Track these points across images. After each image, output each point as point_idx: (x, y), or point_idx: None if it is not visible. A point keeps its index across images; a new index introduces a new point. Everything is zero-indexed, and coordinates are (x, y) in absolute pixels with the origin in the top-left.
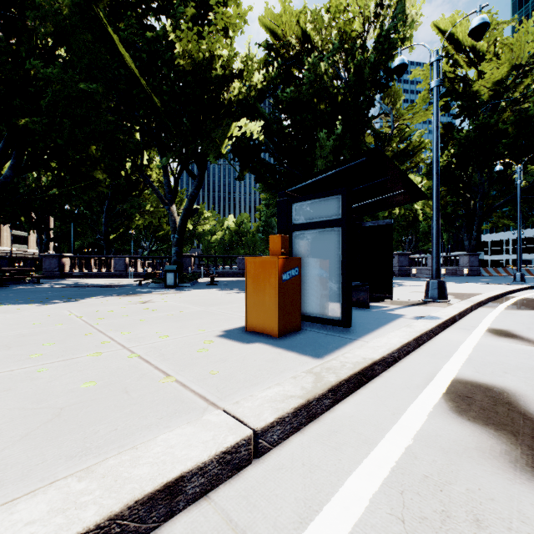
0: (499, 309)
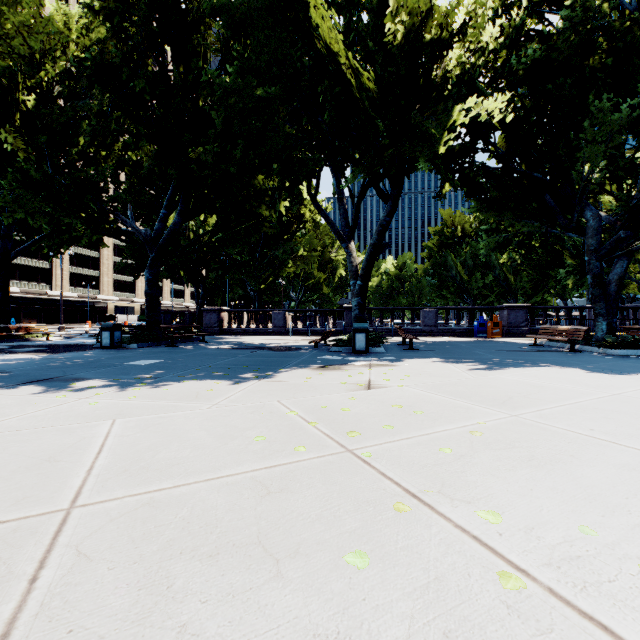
0: None
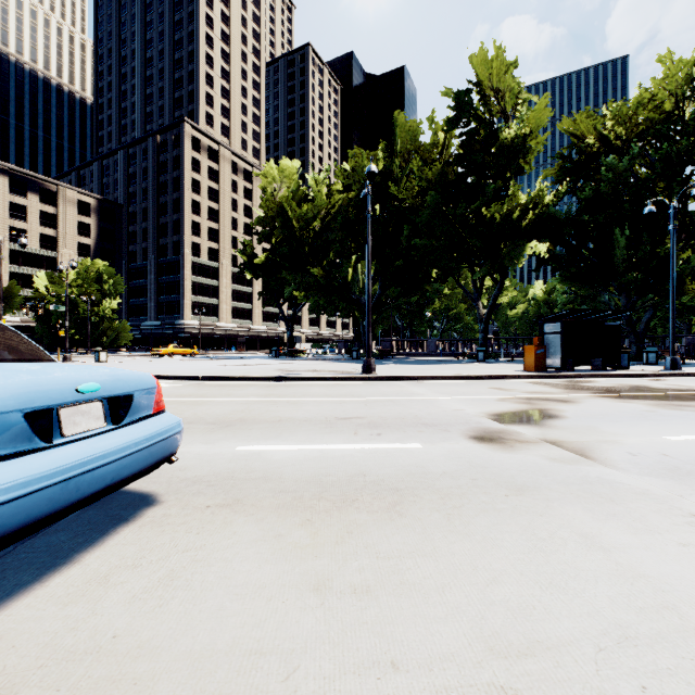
0: None
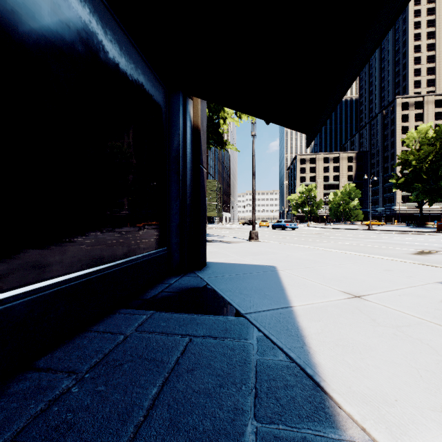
0: None
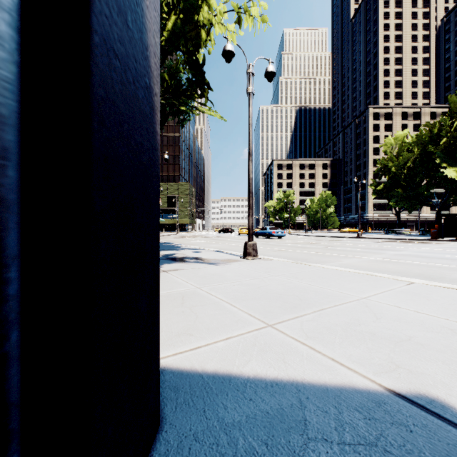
0: None
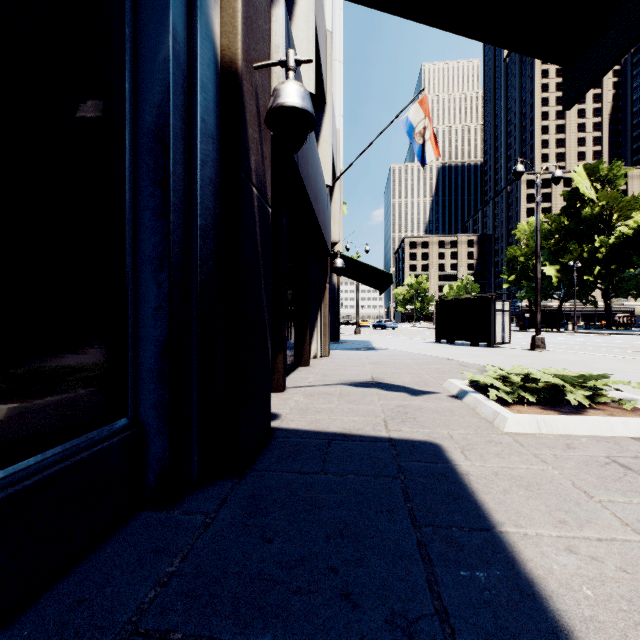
0: (574, 333)
